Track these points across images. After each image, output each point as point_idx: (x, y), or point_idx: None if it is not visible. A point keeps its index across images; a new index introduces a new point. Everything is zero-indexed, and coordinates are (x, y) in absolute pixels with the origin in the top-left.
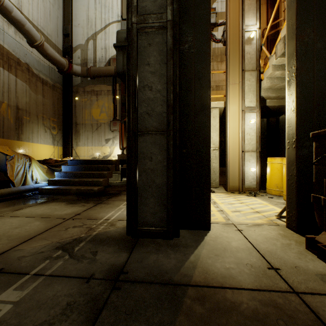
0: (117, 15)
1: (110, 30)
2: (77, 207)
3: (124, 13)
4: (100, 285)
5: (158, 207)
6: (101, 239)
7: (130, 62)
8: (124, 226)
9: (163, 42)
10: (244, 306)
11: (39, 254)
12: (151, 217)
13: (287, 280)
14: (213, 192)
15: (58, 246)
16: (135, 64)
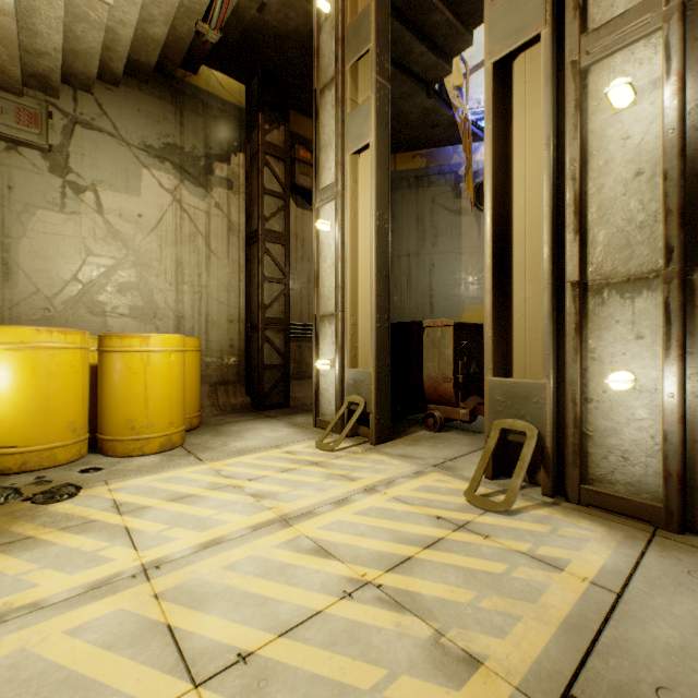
0: None
1: None
2: None
3: None
4: None
5: None
6: None
7: None
8: None
9: None
10: None
11: None
12: None
13: None
14: None
15: None
16: None
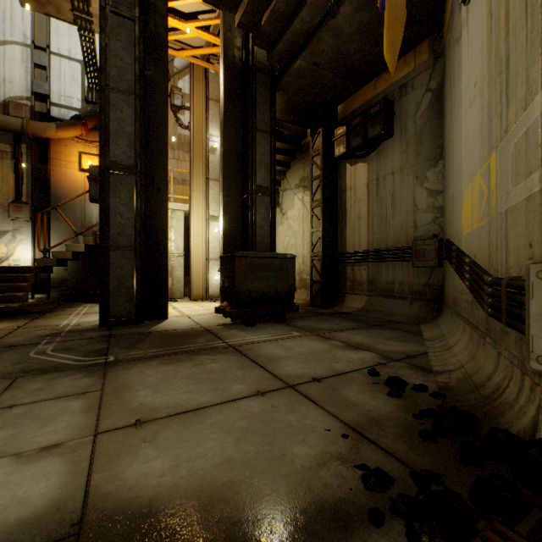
0: (24, 34)
1: (8, 54)
2: (8, 323)
3: (37, 37)
4: (101, 338)
5: (128, 303)
6: (79, 331)
7: (103, 193)
8: (92, 325)
9: (132, 184)
10: (179, 331)
11: (32, 340)
12: (122, 311)
13: (202, 326)
14: (176, 301)
15: (42, 336)
16: (109, 197)
